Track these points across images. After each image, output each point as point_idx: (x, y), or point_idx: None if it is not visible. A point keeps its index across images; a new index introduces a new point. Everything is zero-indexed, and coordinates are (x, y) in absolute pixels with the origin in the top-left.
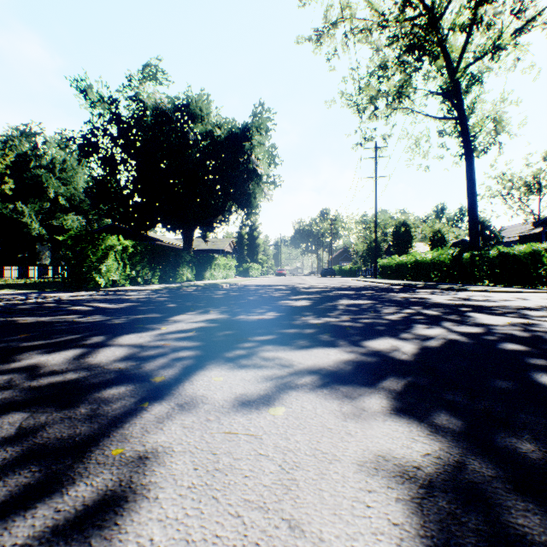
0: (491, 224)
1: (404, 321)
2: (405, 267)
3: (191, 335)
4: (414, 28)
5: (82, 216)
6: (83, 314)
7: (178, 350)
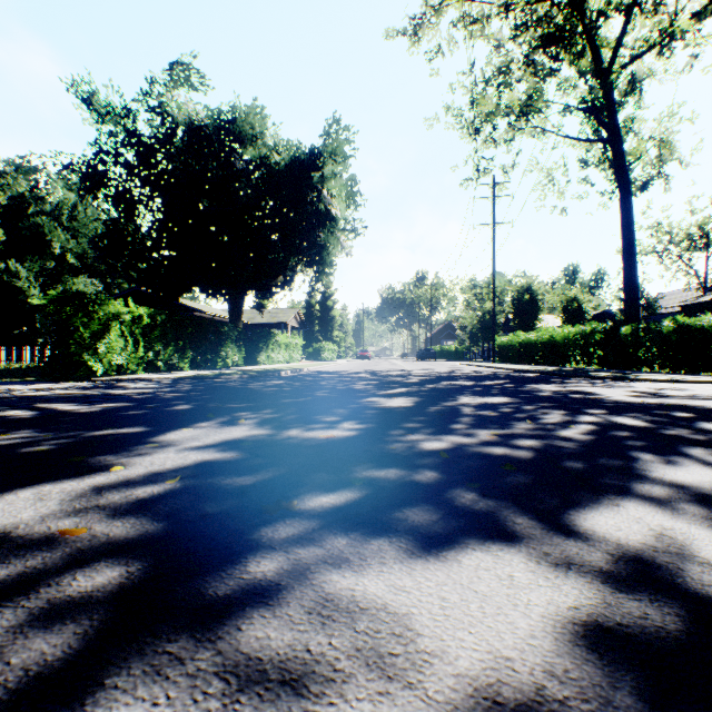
0: (643, 290)
1: (606, 444)
2: (534, 346)
3: (163, 491)
4: (551, 10)
5: (98, 279)
6: (2, 428)
7: (81, 564)
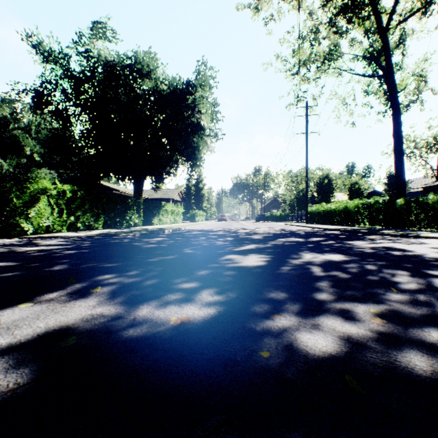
0: None
1: None
2: (334, 213)
3: None
4: None
5: (54, 170)
6: None
7: None
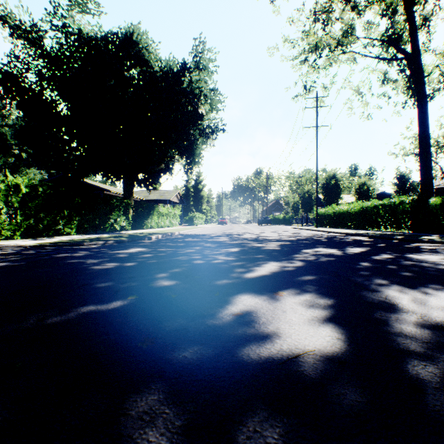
0: (410, 178)
1: None
2: (347, 215)
3: None
4: None
5: (45, 171)
6: None
7: None
